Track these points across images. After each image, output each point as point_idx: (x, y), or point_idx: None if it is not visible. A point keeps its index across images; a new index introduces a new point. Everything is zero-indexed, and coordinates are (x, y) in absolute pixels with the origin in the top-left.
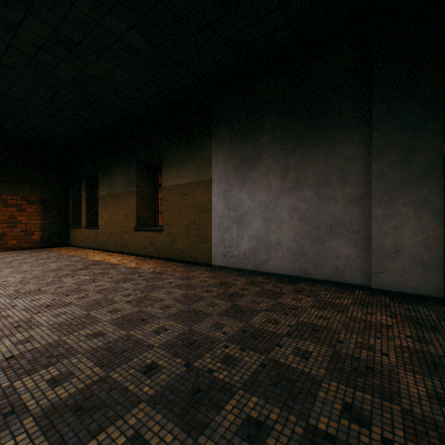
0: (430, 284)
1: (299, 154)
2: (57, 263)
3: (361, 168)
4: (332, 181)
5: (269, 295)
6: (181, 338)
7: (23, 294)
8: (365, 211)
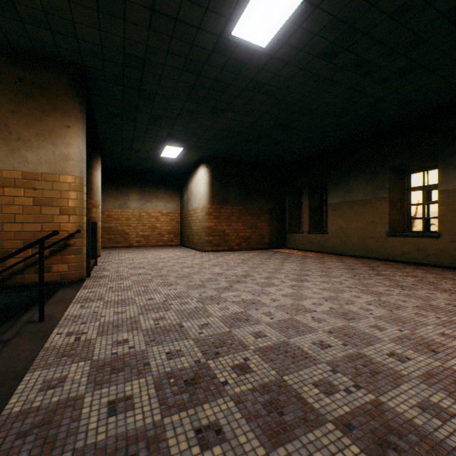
0: None
1: None
2: (331, 263)
3: None
4: None
5: None
6: None
7: (397, 287)
8: None
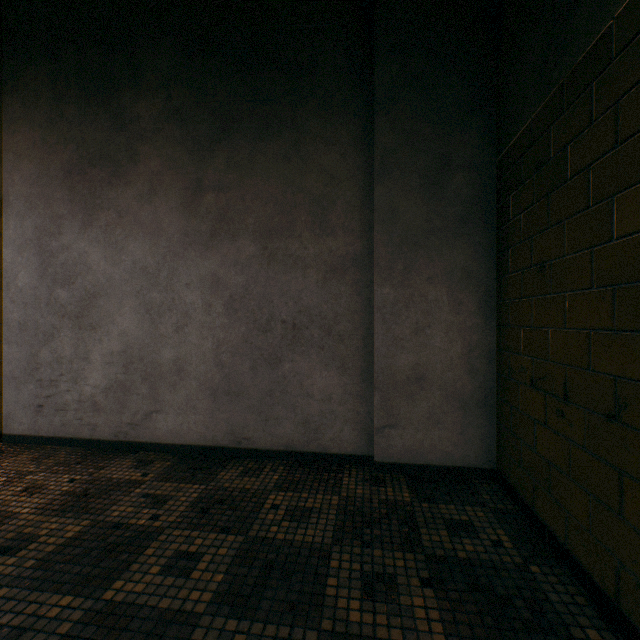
0: (475, 442)
1: (227, 154)
2: None
3: (354, 198)
4: (298, 222)
5: (91, 565)
6: None
7: None
8: (362, 293)
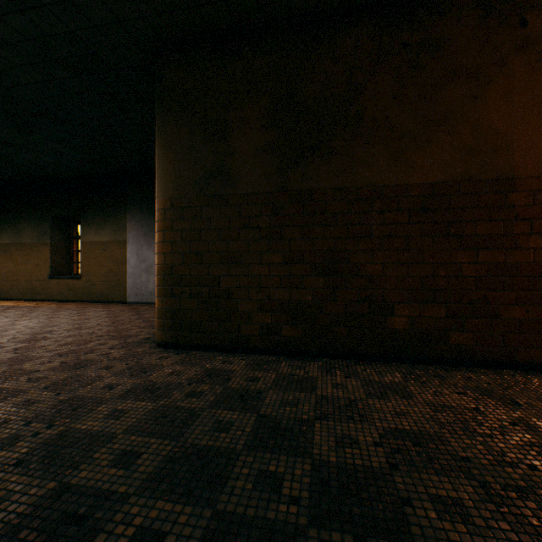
0: None
1: None
2: None
3: None
4: None
5: None
6: (110, 320)
7: None
8: None
